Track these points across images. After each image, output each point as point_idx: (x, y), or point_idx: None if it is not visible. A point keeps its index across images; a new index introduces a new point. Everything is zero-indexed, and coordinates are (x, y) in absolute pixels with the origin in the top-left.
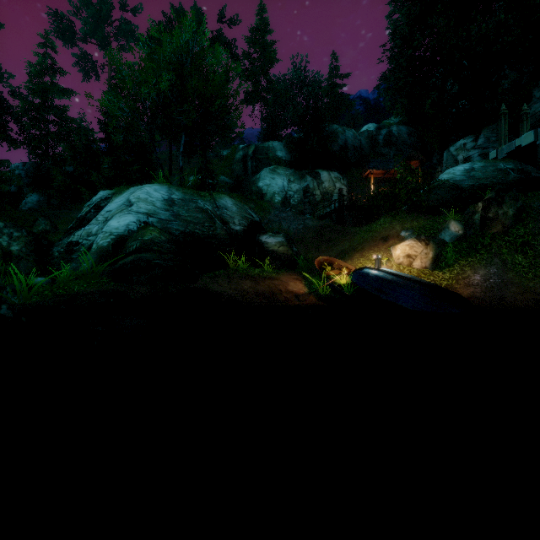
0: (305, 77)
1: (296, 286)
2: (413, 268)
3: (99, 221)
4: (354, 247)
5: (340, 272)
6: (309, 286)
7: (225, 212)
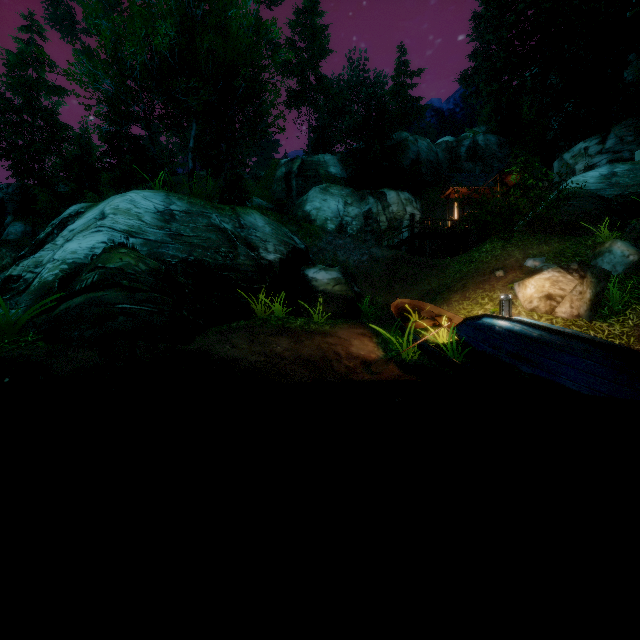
0: (365, 77)
1: (364, 346)
2: (555, 317)
3: (57, 244)
4: (449, 285)
5: (434, 324)
6: (384, 346)
7: (253, 233)
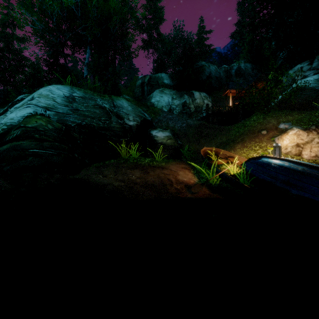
0: (182, 35)
1: (186, 175)
2: (301, 158)
3: (6, 115)
4: (233, 139)
5: (227, 162)
6: (198, 175)
7: (121, 109)
